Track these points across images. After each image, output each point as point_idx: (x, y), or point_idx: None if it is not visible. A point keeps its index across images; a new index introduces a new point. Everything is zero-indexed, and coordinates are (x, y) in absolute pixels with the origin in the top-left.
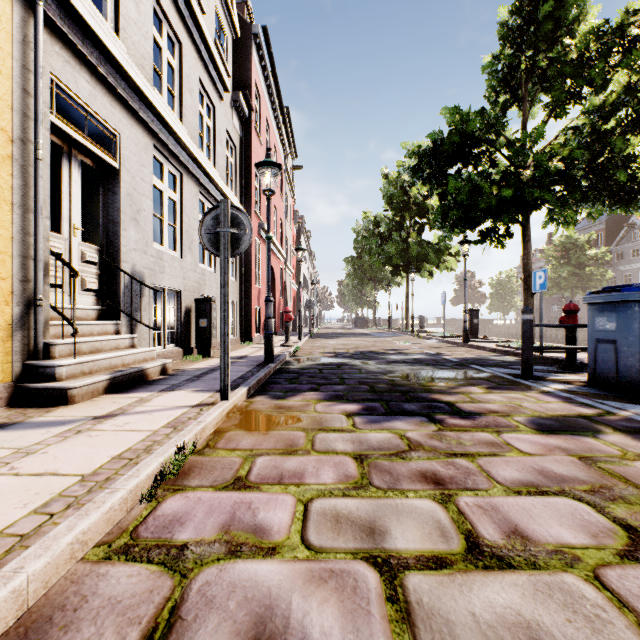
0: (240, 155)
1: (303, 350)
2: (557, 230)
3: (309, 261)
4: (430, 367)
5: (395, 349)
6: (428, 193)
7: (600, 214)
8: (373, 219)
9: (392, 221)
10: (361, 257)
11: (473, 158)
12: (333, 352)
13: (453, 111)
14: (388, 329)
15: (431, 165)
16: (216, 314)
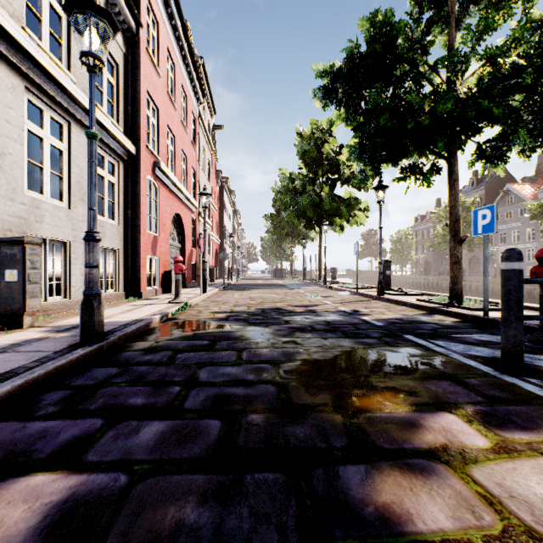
0: (126, 77)
1: (195, 308)
2: (484, 170)
3: (234, 218)
4: (350, 341)
5: (305, 305)
6: (340, 150)
7: (533, 151)
8: (288, 176)
9: (306, 177)
10: (279, 214)
11: (396, 77)
12: (229, 311)
13: (373, 18)
14: (303, 280)
15: (347, 83)
16: (40, 262)
